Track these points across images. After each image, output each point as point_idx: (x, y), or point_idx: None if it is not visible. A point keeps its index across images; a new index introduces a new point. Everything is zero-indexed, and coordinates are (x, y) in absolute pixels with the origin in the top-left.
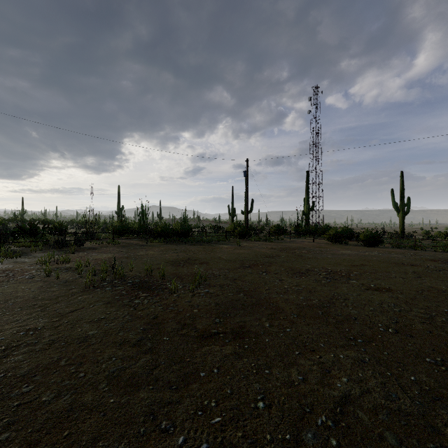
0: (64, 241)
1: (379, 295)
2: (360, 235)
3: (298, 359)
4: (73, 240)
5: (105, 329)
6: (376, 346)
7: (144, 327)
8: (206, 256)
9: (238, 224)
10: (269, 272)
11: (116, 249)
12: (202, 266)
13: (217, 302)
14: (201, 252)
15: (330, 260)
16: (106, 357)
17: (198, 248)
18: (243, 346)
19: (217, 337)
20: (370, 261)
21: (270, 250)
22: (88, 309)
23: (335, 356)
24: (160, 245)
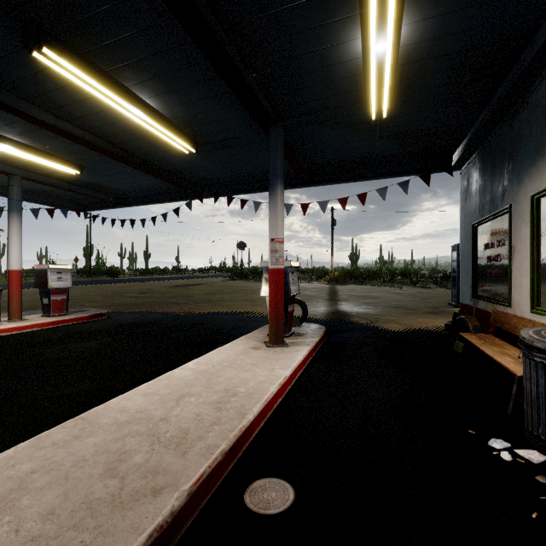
0: None
1: None
2: None
3: None
4: None
5: None
6: None
7: None
8: None
9: None
10: None
11: None
12: None
13: None
14: None
15: None
16: None
17: None
18: None
19: None
20: None
21: None
22: None
23: None
24: None
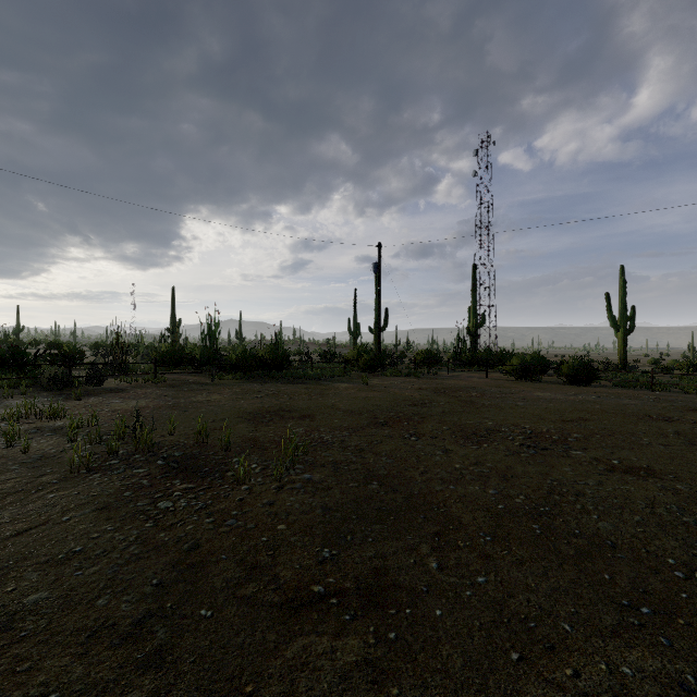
0: (66, 377)
1: (637, 483)
2: (563, 367)
3: (523, 681)
4: (84, 376)
5: (70, 585)
6: (688, 627)
7: (162, 579)
8: (310, 404)
9: (364, 348)
10: (423, 435)
11: (157, 391)
12: (303, 423)
13: (327, 505)
14: (302, 396)
15: (523, 409)
16: (34, 692)
17: (298, 390)
18: (386, 636)
19: (324, 605)
20: (592, 412)
21: (419, 393)
22: (56, 525)
23: (612, 671)
24: (235, 383)
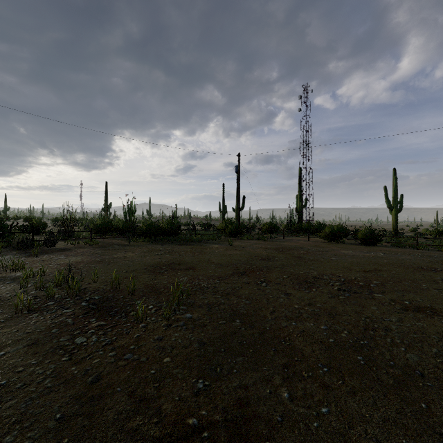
0: (29, 241)
1: (427, 320)
2: (358, 233)
3: None
4: (42, 240)
5: None
6: None
7: (64, 413)
8: (193, 259)
9: (229, 221)
10: (270, 282)
11: (91, 250)
12: (187, 273)
13: (202, 340)
14: (188, 253)
15: (336, 263)
16: None
17: (185, 249)
18: None
19: (197, 439)
20: (383, 264)
21: (265, 251)
22: None
23: None
24: (144, 245)
